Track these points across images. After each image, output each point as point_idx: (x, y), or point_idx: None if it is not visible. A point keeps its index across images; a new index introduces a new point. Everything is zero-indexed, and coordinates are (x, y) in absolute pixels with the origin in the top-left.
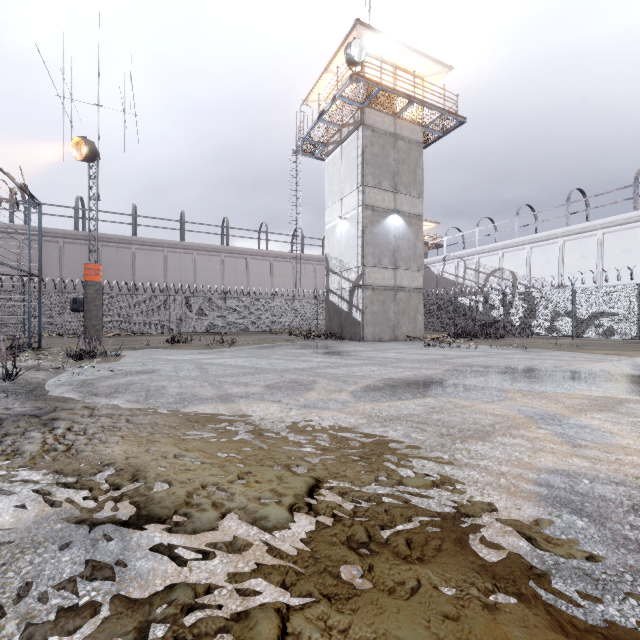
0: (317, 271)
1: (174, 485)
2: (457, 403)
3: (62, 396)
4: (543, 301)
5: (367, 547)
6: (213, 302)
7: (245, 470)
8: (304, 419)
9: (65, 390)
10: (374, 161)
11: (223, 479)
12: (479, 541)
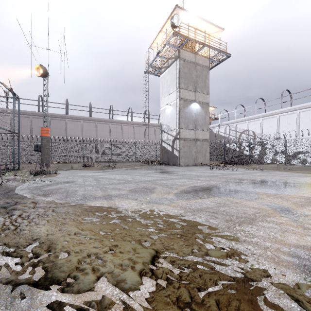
0: (156, 131)
1: (71, 254)
2: (232, 200)
3: (22, 195)
4: (269, 146)
5: (190, 306)
6: (105, 146)
7: (114, 244)
8: (149, 210)
9: (24, 192)
10: (185, 76)
11: (101, 250)
12: (264, 302)
